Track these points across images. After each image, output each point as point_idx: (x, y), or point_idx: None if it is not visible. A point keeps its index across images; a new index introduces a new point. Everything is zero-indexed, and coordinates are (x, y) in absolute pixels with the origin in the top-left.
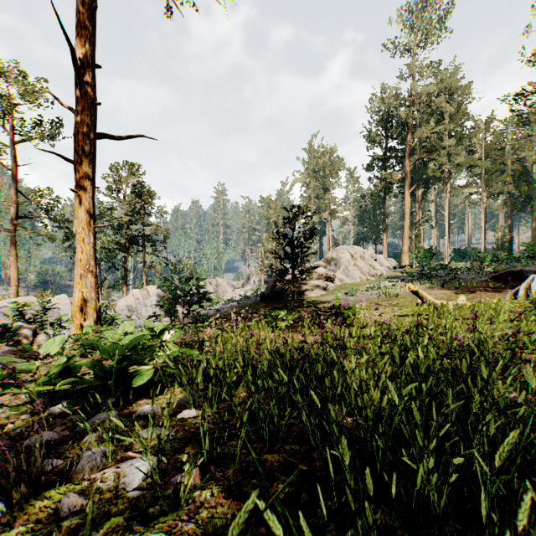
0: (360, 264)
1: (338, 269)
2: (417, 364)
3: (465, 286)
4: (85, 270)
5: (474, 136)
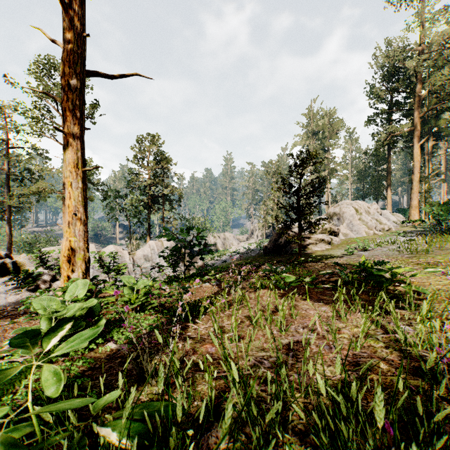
0: (366, 218)
1: (342, 223)
2: None
3: None
4: (74, 218)
5: None
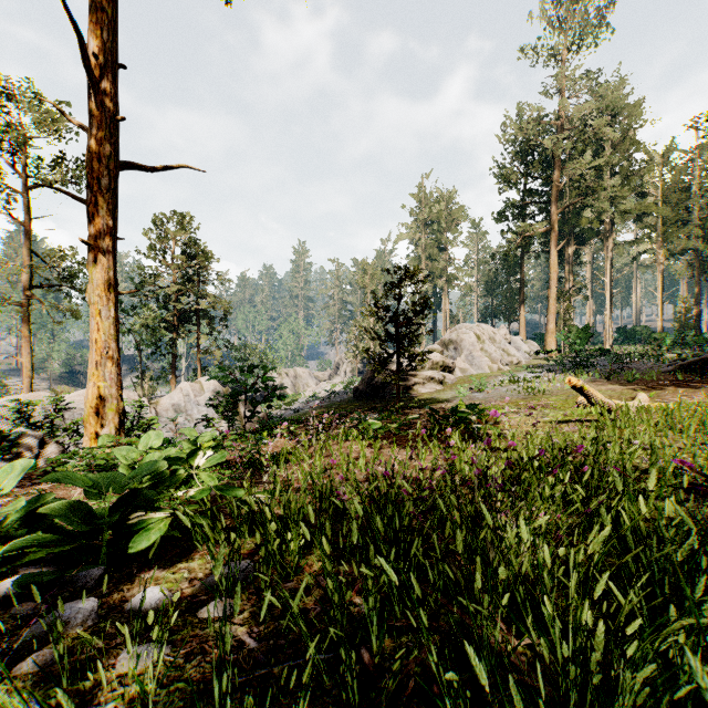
0: (489, 348)
1: (459, 355)
2: (637, 528)
3: (640, 379)
4: (103, 356)
5: (647, 172)
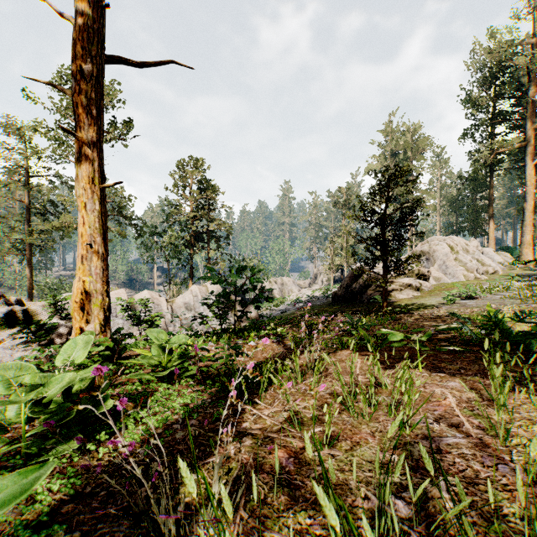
0: (464, 258)
1: (432, 265)
2: None
3: None
4: (89, 251)
5: None
